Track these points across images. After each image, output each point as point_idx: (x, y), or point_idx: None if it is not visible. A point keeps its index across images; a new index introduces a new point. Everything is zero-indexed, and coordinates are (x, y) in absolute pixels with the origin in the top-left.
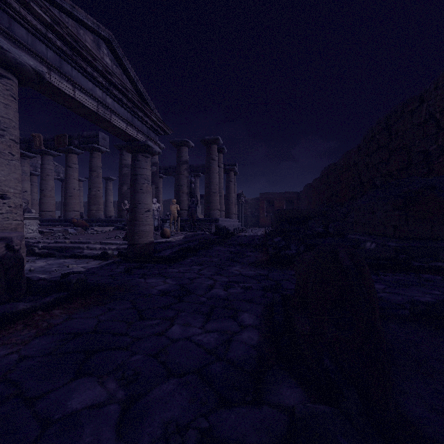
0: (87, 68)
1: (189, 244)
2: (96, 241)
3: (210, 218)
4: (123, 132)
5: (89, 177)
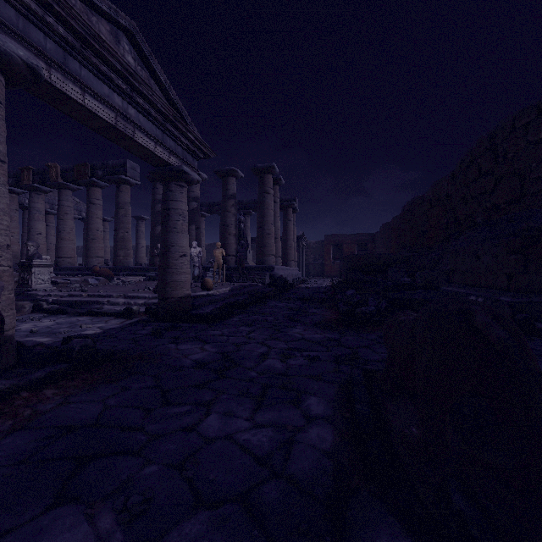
0: (101, 66)
1: (236, 298)
2: (119, 294)
3: (263, 266)
4: (150, 154)
5: (116, 215)
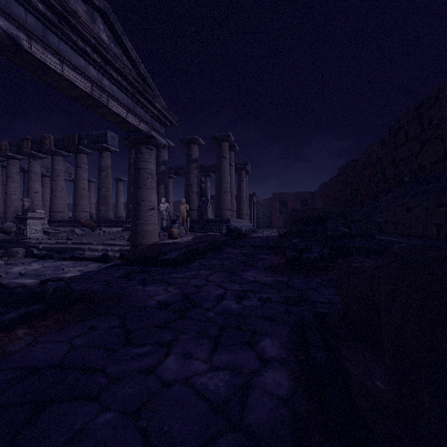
0: (78, 41)
1: (198, 246)
2: (98, 242)
3: (221, 219)
4: (123, 121)
5: (98, 177)
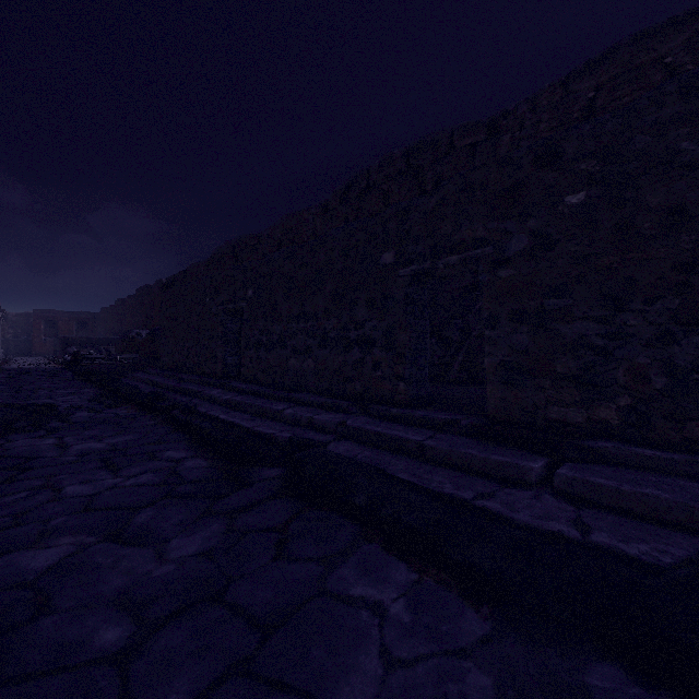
0: None
1: None
2: None
3: None
4: None
5: None
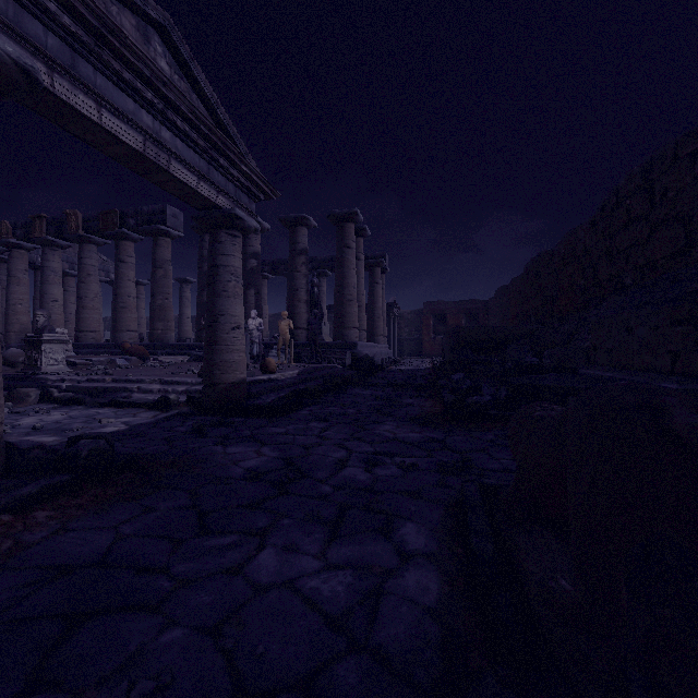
0: (124, 72)
1: (307, 384)
2: (153, 379)
3: (343, 342)
4: (192, 192)
5: (152, 277)
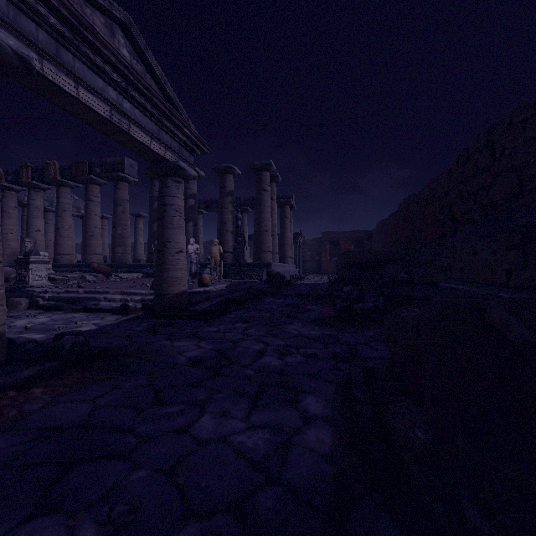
0: (95, 59)
1: (233, 295)
2: (116, 291)
3: (261, 263)
4: (146, 149)
5: (114, 212)
